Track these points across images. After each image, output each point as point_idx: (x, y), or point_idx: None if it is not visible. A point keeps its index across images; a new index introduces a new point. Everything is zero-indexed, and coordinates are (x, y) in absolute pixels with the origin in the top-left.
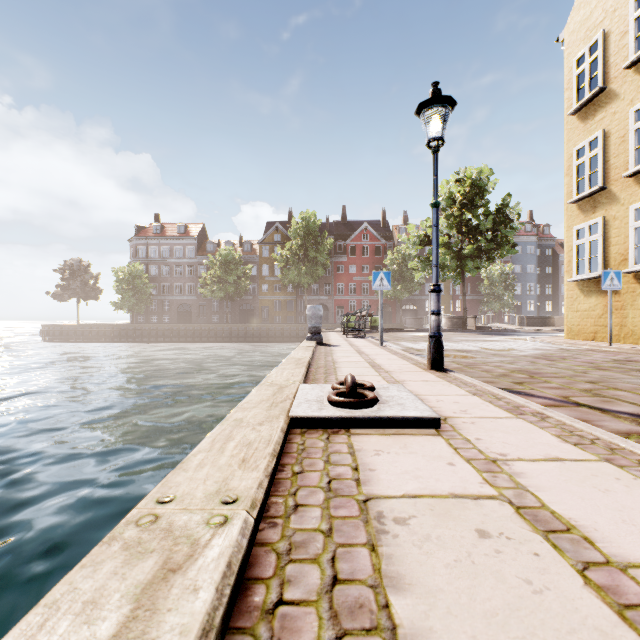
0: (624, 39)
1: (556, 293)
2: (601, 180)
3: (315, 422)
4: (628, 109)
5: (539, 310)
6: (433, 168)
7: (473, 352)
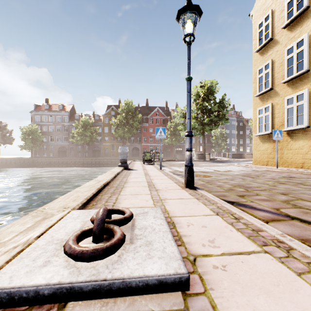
0: (282, 14)
1: (244, 143)
2: (271, 85)
3: (16, 297)
4: (284, 49)
5: (237, 151)
6: (187, 55)
7: (210, 173)
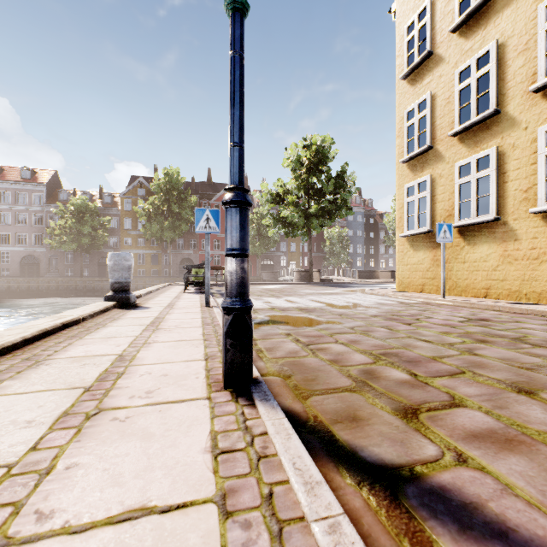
0: (449, 5)
1: (377, 253)
2: (429, 140)
3: None
4: (453, 71)
5: (365, 266)
6: None
7: (317, 311)
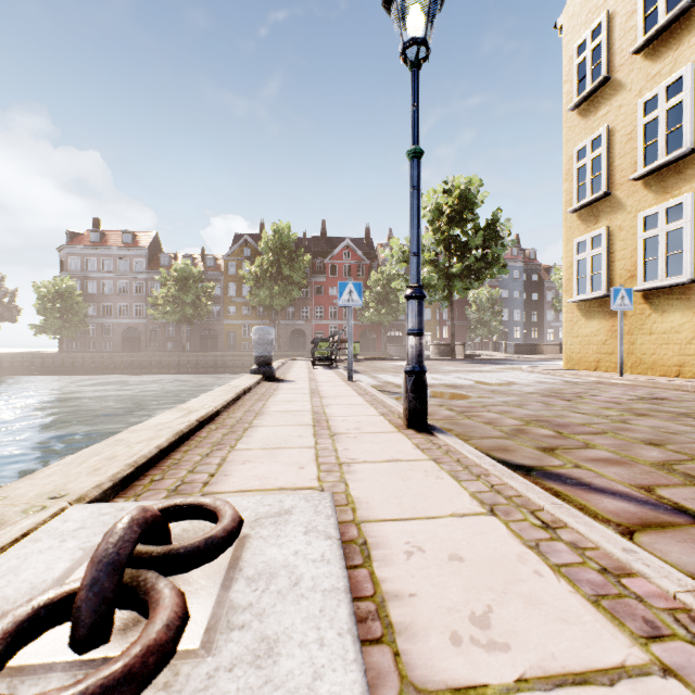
0: (631, 20)
1: (541, 320)
2: (605, 184)
3: None
4: (636, 101)
5: (525, 337)
6: (412, 93)
7: (466, 388)
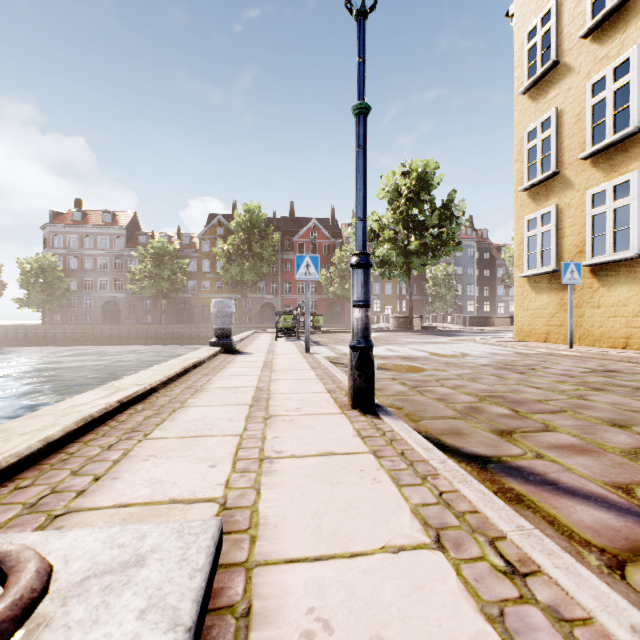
0: (580, 5)
1: (493, 294)
2: (554, 164)
3: None
4: (584, 83)
5: (478, 310)
6: (357, 44)
7: (421, 360)
